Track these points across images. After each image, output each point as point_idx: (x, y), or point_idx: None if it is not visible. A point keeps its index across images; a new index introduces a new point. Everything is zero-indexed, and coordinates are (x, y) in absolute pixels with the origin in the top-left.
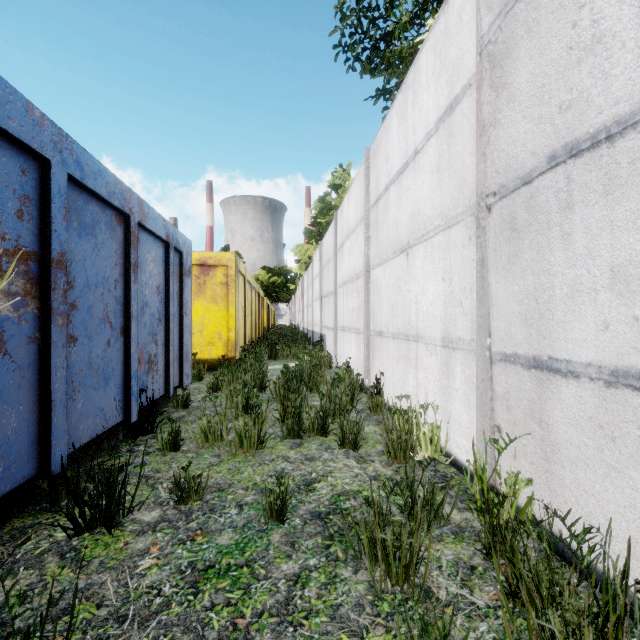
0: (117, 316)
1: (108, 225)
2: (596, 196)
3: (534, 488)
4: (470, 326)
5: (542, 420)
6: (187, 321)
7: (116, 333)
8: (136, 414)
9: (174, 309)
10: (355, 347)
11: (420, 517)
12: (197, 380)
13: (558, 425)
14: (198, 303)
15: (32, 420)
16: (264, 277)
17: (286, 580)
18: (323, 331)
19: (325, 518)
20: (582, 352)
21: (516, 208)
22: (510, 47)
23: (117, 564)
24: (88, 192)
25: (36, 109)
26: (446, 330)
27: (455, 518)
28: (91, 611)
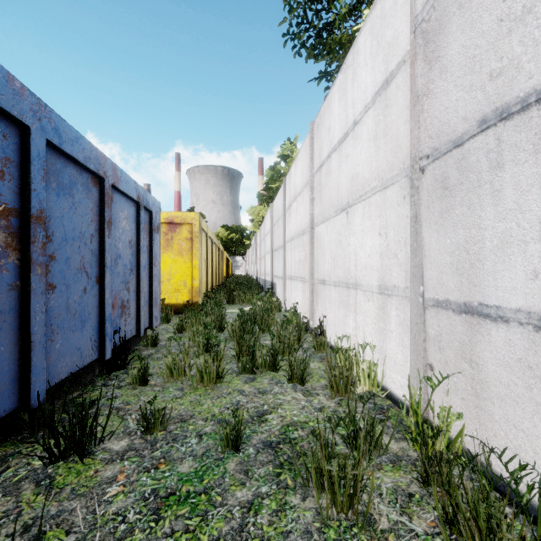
0: (93, 266)
1: (84, 186)
2: (526, 155)
3: (464, 421)
4: (404, 275)
5: (472, 360)
6: (156, 271)
7: (92, 281)
8: (110, 352)
9: (144, 261)
10: (301, 293)
11: (362, 449)
12: (165, 322)
13: (488, 365)
14: (166, 256)
15: (13, 359)
16: (223, 234)
17: (240, 507)
18: (273, 280)
19: (276, 447)
20: (512, 299)
21: (448, 169)
22: (443, 23)
23: (87, 491)
24: (66, 157)
25: (16, 80)
26: (382, 279)
27: (392, 447)
28: (60, 538)
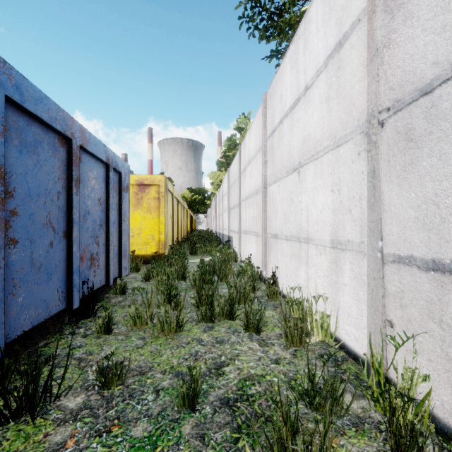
0: (60, 222)
1: (51, 145)
2: None
3: (432, 384)
4: (359, 230)
5: (443, 321)
6: (125, 226)
7: (59, 236)
8: (78, 302)
9: (114, 217)
10: (255, 246)
11: (328, 421)
12: (135, 271)
13: None
14: (137, 213)
15: None
16: (188, 195)
17: None
18: (230, 234)
19: (233, 406)
20: None
21: (413, 119)
22: None
23: None
24: (30, 115)
25: None
26: (335, 233)
27: (352, 407)
28: None
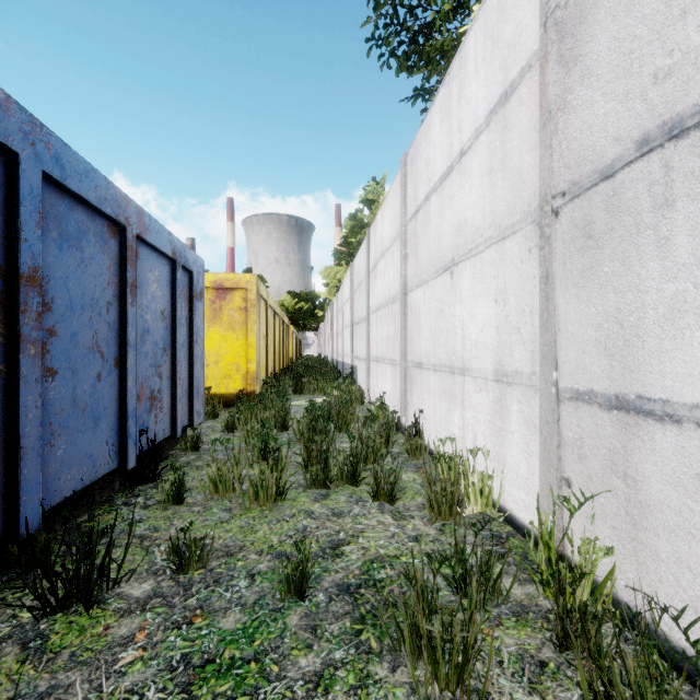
0: (110, 345)
1: (98, 237)
2: None
3: (616, 559)
4: (530, 356)
5: (627, 475)
6: (198, 351)
7: (109, 365)
8: (134, 460)
9: (183, 337)
10: (390, 380)
11: (476, 600)
12: (211, 418)
13: (650, 482)
14: (213, 331)
15: None
16: (290, 303)
17: (304, 681)
18: (354, 362)
19: (355, 593)
20: (686, 390)
21: (593, 210)
22: (585, 9)
23: (92, 657)
24: (72, 196)
25: None
26: (499, 361)
27: (515, 593)
28: None
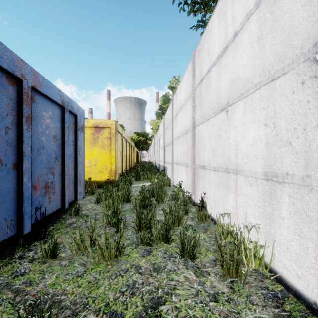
0: (9, 155)
1: None
2: None
3: None
4: (303, 163)
5: None
6: (80, 159)
7: (7, 168)
8: (29, 227)
9: (70, 151)
10: (185, 175)
11: None
12: (91, 194)
13: None
14: (94, 149)
15: None
16: (135, 137)
17: None
18: (165, 165)
19: None
20: None
21: None
22: None
23: None
24: None
25: None
26: (269, 166)
27: None
28: None
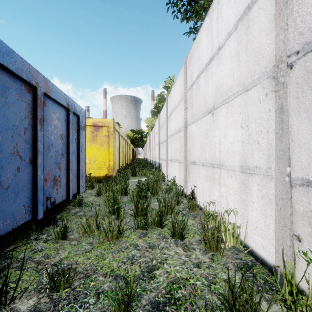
0: (26, 151)
1: (18, 91)
2: None
3: None
4: (266, 158)
5: None
6: (82, 155)
7: (25, 162)
8: (42, 214)
9: (73, 148)
10: (178, 170)
11: None
12: (91, 188)
13: None
14: (93, 146)
15: None
16: (131, 134)
17: None
18: (160, 161)
19: (162, 310)
20: None
21: None
22: None
23: None
24: None
25: None
26: (244, 161)
27: None
28: None
